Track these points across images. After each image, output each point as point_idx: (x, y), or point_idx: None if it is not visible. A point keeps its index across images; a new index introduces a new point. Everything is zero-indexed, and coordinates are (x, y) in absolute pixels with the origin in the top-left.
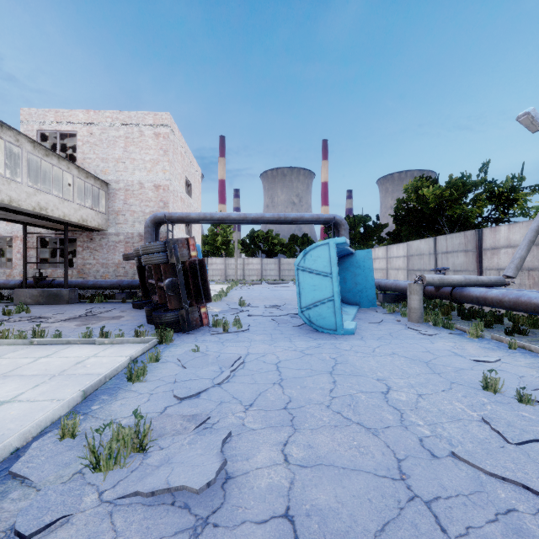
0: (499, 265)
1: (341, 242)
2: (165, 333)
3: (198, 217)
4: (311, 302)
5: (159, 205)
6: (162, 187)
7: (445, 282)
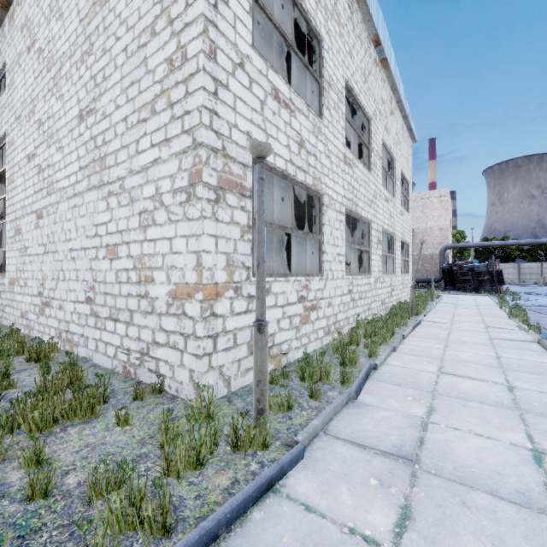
0: None
1: None
2: (492, 292)
3: (472, 245)
4: None
5: (442, 239)
6: (444, 229)
7: None
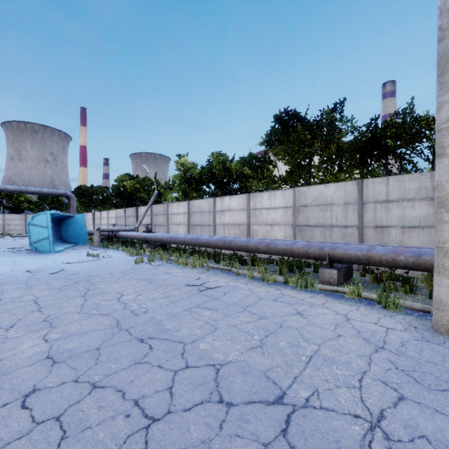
0: (142, 223)
1: (53, 213)
2: None
3: None
4: (37, 240)
5: None
6: None
7: (110, 230)
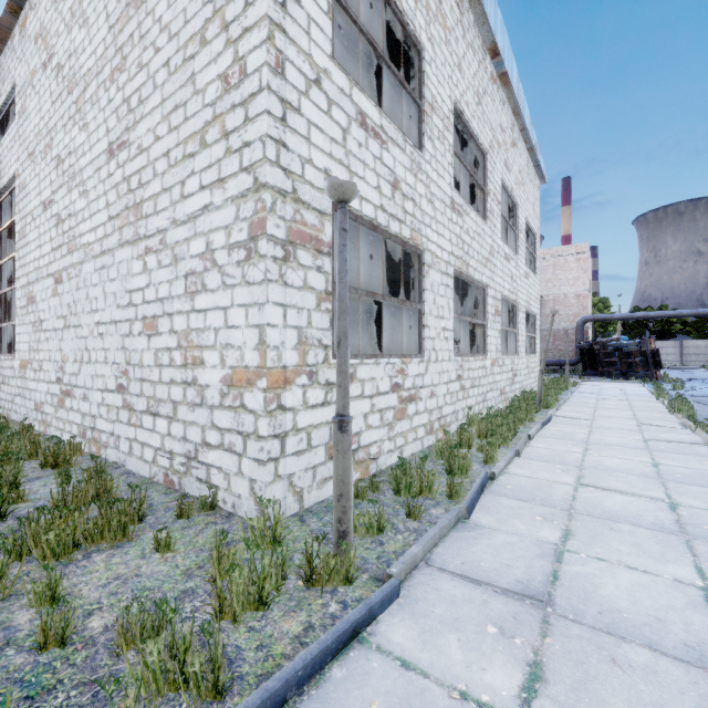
0: None
1: None
2: (645, 379)
3: (619, 317)
4: None
5: (579, 309)
6: (582, 296)
7: None
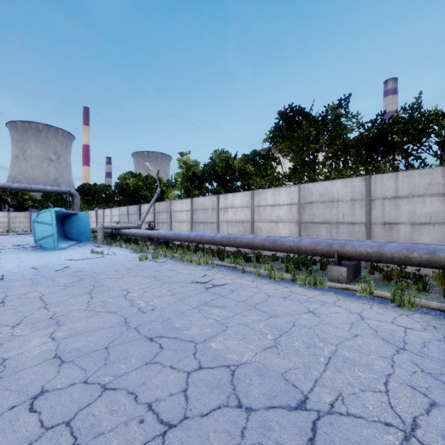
0: (145, 220)
1: (57, 210)
2: None
3: None
4: (41, 237)
5: None
6: None
7: (113, 227)
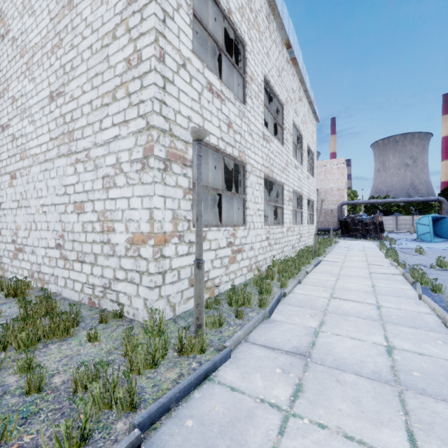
0: None
1: (433, 216)
2: (375, 239)
3: (362, 202)
4: (421, 233)
5: (339, 197)
6: (341, 189)
7: None
